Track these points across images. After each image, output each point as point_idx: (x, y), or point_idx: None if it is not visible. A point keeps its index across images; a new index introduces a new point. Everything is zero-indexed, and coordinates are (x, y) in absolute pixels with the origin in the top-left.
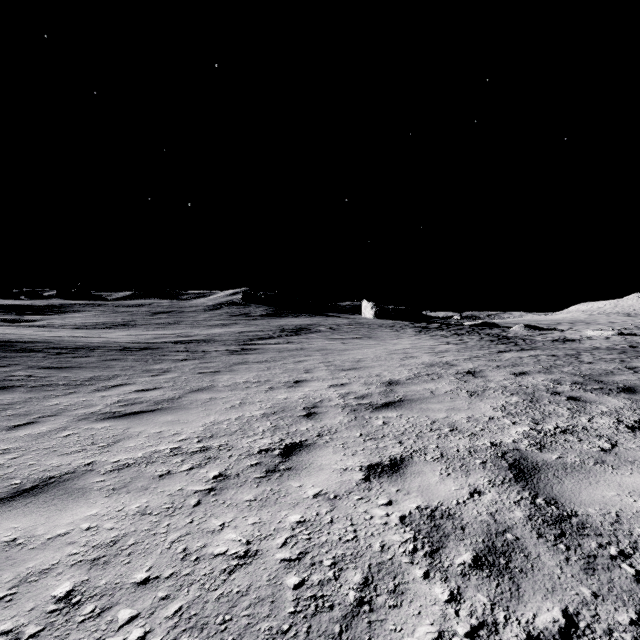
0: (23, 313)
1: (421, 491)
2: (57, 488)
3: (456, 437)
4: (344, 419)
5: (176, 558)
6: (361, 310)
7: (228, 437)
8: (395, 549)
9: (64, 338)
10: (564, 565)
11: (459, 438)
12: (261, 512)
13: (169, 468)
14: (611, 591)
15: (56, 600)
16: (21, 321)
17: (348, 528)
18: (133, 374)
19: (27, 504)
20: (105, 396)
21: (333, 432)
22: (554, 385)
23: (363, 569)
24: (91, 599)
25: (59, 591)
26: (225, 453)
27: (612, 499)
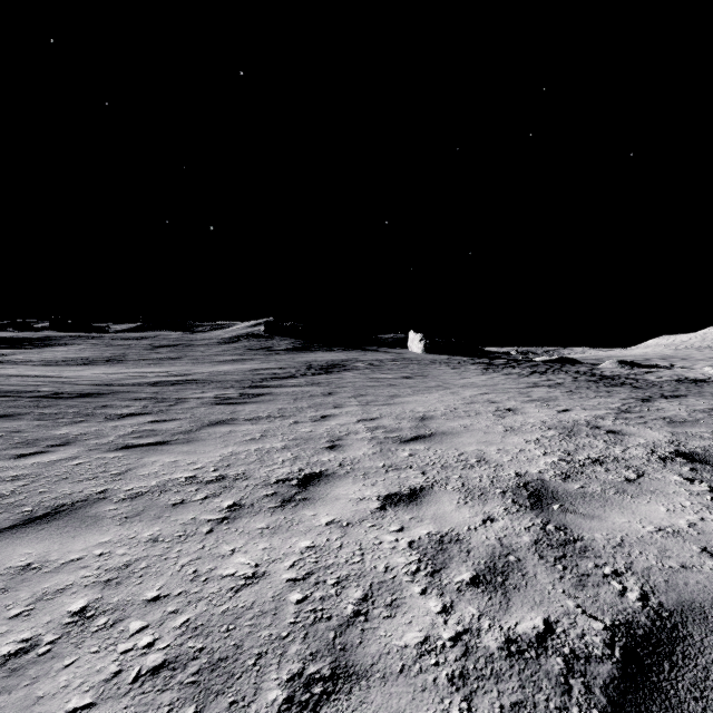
0: None
1: None
2: None
3: None
4: None
5: None
6: (406, 344)
7: None
8: None
9: None
10: None
11: None
12: None
13: None
14: None
15: None
16: None
17: None
18: None
19: None
20: None
21: None
22: None
23: None
24: None
25: None
26: None
27: None
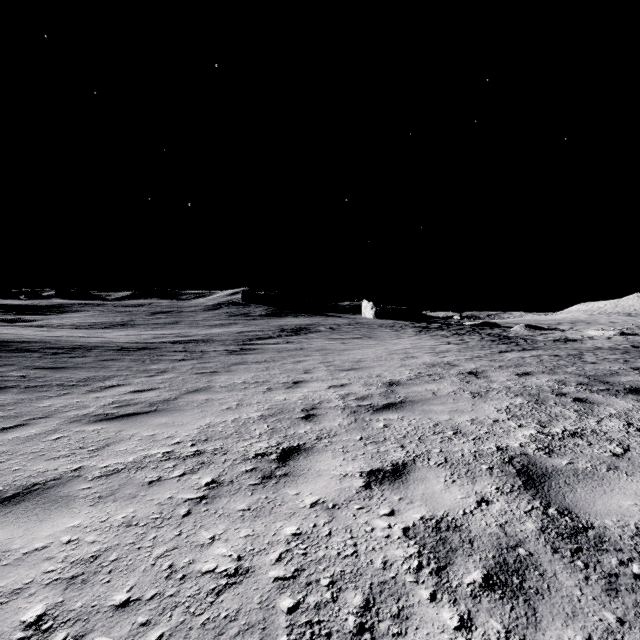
0: (22, 313)
1: (425, 500)
2: (40, 496)
3: (460, 441)
4: (344, 421)
5: (160, 576)
6: (361, 310)
7: (223, 440)
8: (398, 566)
9: (61, 338)
10: (584, 585)
11: (463, 442)
12: (255, 523)
13: (160, 474)
14: (638, 617)
15: (25, 626)
16: (20, 321)
17: (347, 541)
18: (129, 374)
19: (6, 514)
20: (99, 397)
21: (332, 435)
22: (559, 386)
23: (364, 589)
24: (64, 625)
25: (29, 615)
26: (219, 458)
27: (629, 509)
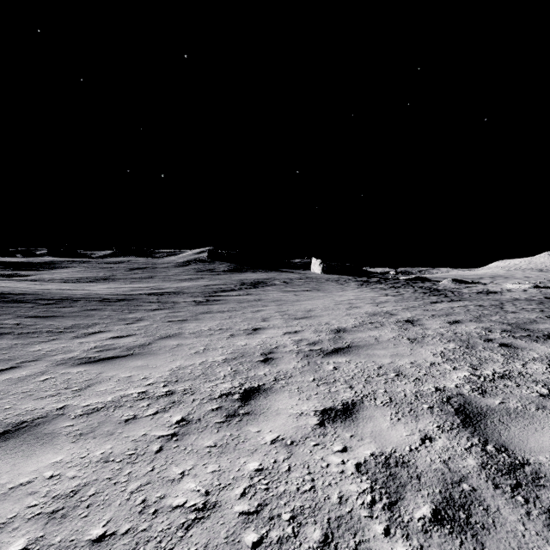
0: (18, 269)
1: (374, 437)
2: (27, 433)
3: (402, 382)
4: (298, 364)
5: (134, 511)
6: (310, 266)
7: (192, 381)
8: (353, 501)
9: (52, 290)
10: (526, 520)
11: (405, 383)
12: (220, 459)
13: (135, 412)
14: None
15: None
16: (16, 276)
17: (305, 477)
18: (110, 322)
19: None
20: (83, 342)
21: (288, 377)
22: (486, 333)
23: (322, 524)
24: None
25: None
26: (188, 397)
27: None
